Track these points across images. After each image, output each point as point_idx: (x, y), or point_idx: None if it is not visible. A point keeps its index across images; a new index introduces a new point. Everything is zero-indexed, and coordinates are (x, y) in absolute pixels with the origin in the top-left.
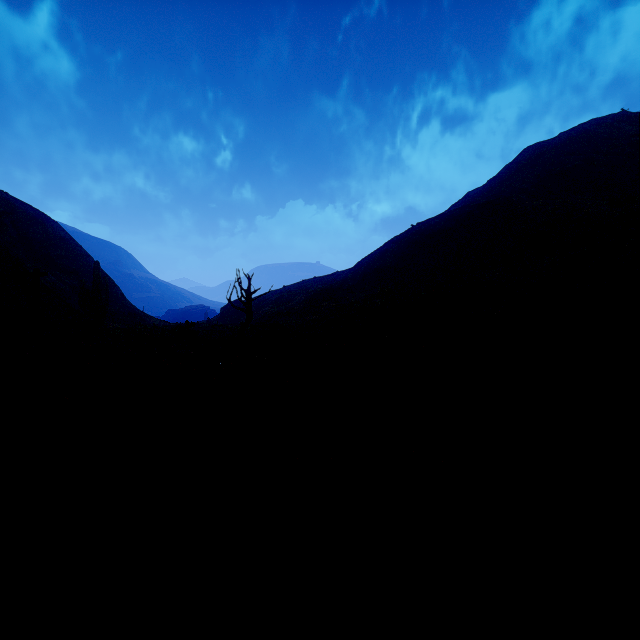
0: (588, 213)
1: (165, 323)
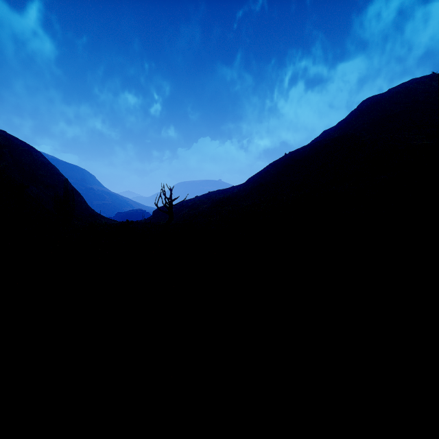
0: (411, 144)
1: (114, 221)
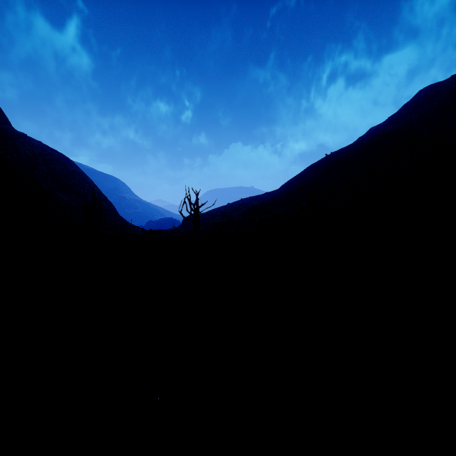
0: None
1: (144, 230)
